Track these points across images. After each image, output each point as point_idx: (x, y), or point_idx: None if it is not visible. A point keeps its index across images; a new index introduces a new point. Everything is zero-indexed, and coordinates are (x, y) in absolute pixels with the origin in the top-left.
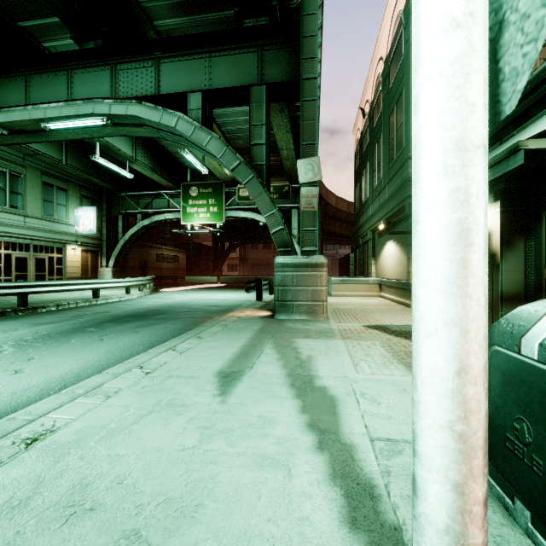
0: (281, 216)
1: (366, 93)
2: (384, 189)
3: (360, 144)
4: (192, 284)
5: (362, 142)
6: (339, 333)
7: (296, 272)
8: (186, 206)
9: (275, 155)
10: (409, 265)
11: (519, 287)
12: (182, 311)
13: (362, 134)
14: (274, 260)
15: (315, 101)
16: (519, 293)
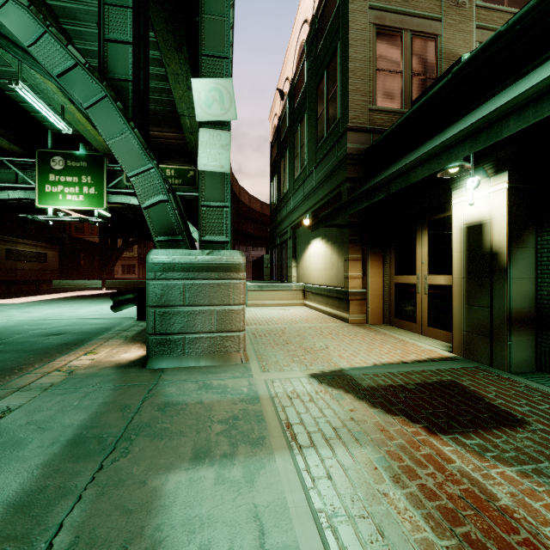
0: (162, 176)
1: (285, 70)
2: (310, 176)
3: (278, 131)
4: (63, 291)
5: (280, 127)
6: (274, 414)
7: (190, 280)
8: (45, 182)
9: (178, 131)
10: (347, 268)
11: (530, 303)
12: None
13: (280, 119)
14: (146, 257)
15: None
16: (530, 311)
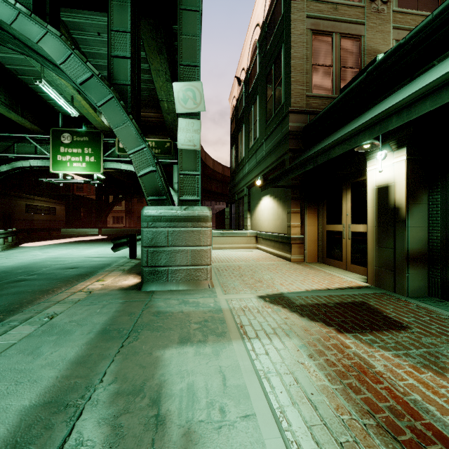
0: (152, 153)
1: (242, 62)
2: (261, 147)
3: (236, 110)
4: (69, 237)
5: (237, 107)
6: (232, 319)
7: (172, 228)
8: (57, 153)
9: (157, 112)
10: (289, 219)
11: (423, 245)
12: (13, 281)
13: (237, 100)
14: (141, 212)
15: (196, 12)
16: (423, 251)
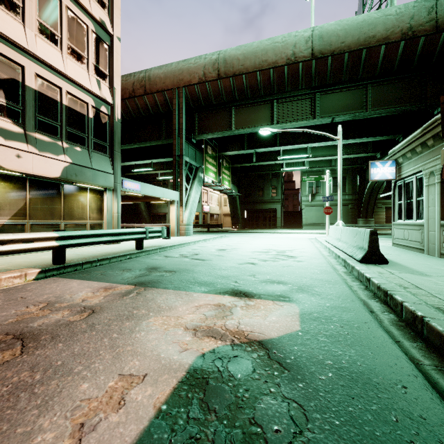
0: None
1: None
2: None
3: None
4: None
5: None
6: None
7: None
8: None
9: None
10: None
11: None
12: None
13: None
14: None
15: None
16: None
